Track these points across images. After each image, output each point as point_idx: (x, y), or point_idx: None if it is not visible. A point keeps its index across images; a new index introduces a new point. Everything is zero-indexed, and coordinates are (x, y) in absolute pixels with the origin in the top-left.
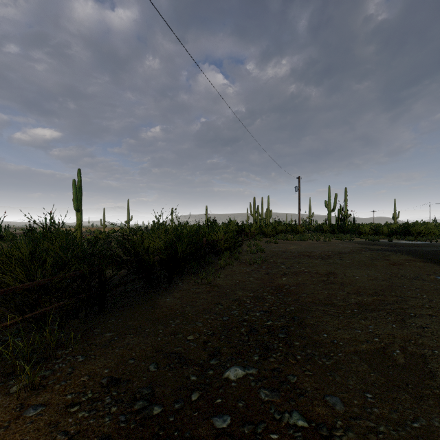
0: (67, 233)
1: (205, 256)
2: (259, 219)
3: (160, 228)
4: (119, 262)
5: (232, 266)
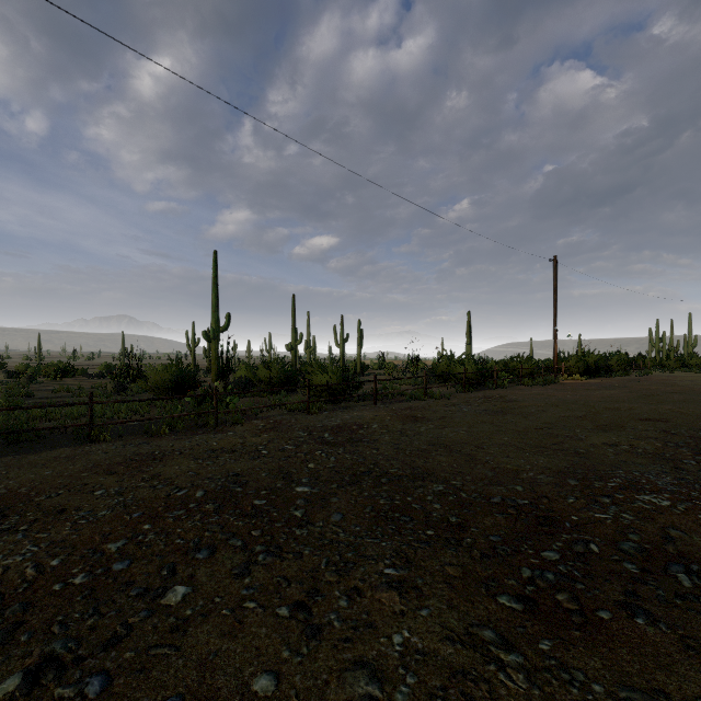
0: (571, 356)
1: (605, 372)
2: (665, 351)
3: (594, 355)
4: (587, 364)
5: (624, 376)
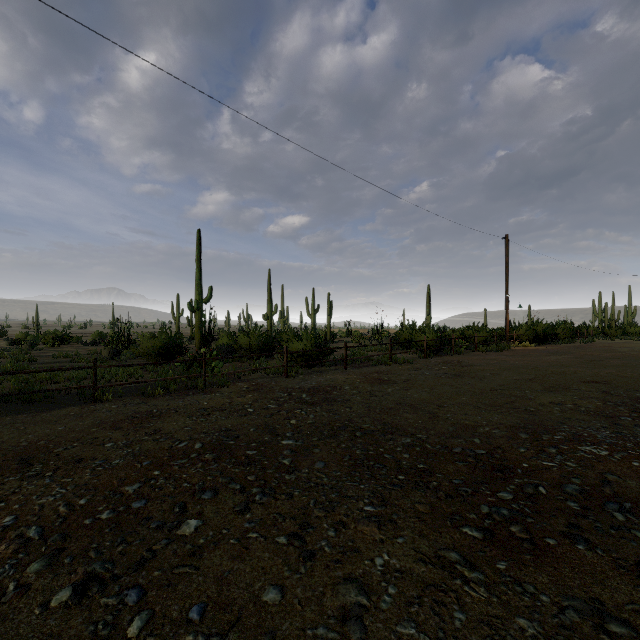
0: (521, 325)
1: (552, 339)
2: (607, 320)
3: (542, 325)
4: (536, 332)
5: (569, 343)
